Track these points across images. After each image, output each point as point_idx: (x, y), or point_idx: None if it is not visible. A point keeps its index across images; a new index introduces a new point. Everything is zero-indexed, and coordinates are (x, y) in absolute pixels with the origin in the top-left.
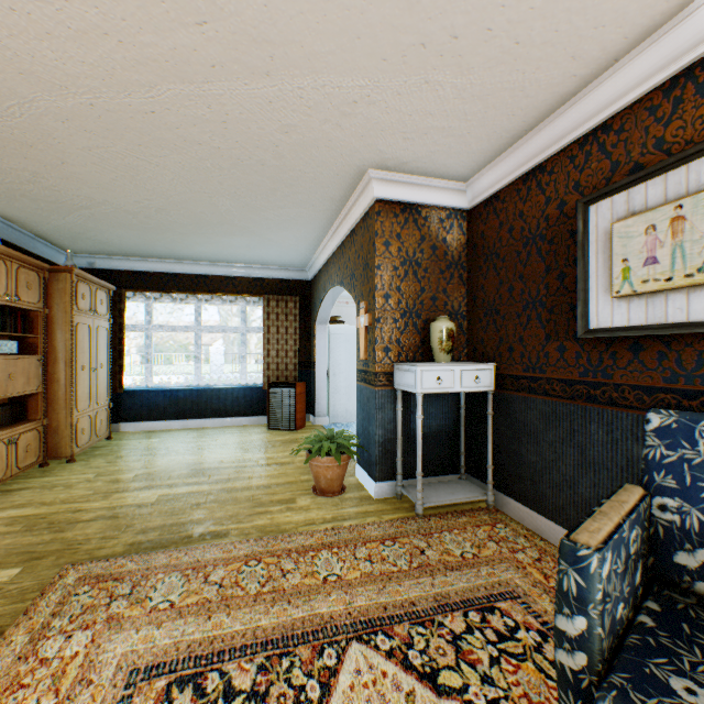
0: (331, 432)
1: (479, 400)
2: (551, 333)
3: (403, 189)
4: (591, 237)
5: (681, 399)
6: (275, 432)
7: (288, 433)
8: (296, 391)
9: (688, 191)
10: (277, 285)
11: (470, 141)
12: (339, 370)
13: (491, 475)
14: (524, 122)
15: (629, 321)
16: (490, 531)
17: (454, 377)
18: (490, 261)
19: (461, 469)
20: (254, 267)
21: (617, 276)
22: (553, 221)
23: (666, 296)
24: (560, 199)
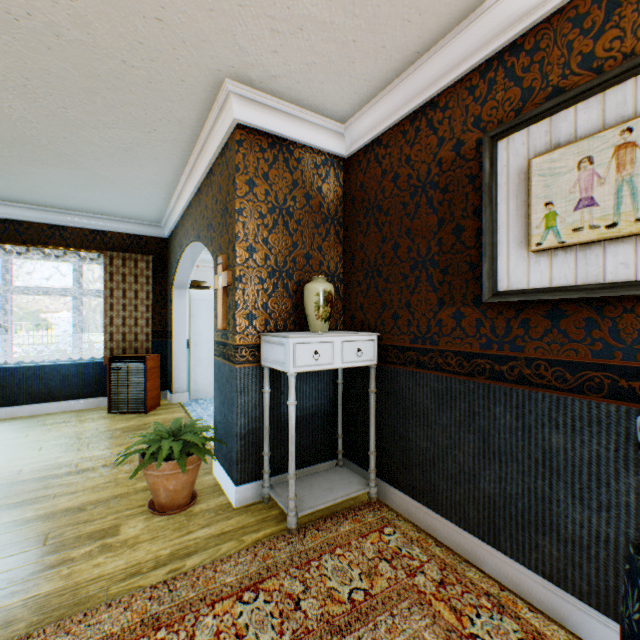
0: (178, 425)
1: (358, 375)
2: (446, 298)
3: (271, 117)
4: (500, 178)
5: (618, 379)
6: (118, 417)
7: (135, 417)
8: (146, 365)
9: (636, 112)
10: (124, 241)
11: (355, 55)
12: (202, 339)
13: (374, 463)
14: (419, 37)
15: (552, 281)
16: (378, 542)
17: (334, 351)
18: (371, 215)
19: (339, 454)
20: (92, 217)
21: (538, 224)
22: (448, 165)
23: (604, 248)
24: (457, 139)
